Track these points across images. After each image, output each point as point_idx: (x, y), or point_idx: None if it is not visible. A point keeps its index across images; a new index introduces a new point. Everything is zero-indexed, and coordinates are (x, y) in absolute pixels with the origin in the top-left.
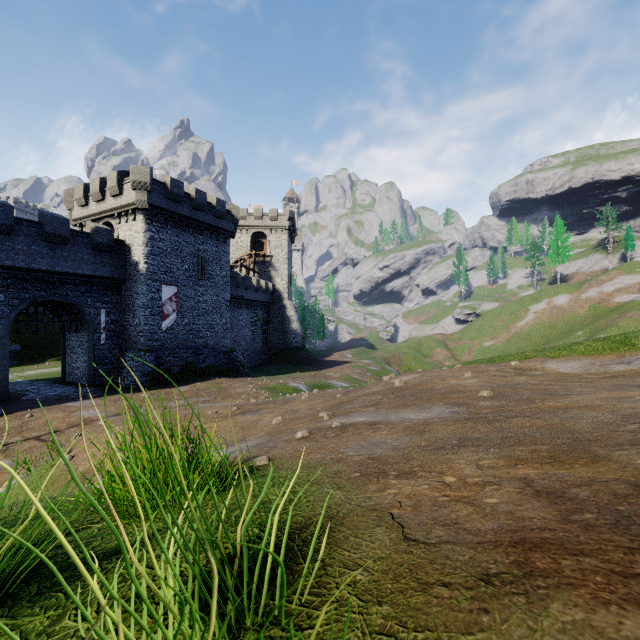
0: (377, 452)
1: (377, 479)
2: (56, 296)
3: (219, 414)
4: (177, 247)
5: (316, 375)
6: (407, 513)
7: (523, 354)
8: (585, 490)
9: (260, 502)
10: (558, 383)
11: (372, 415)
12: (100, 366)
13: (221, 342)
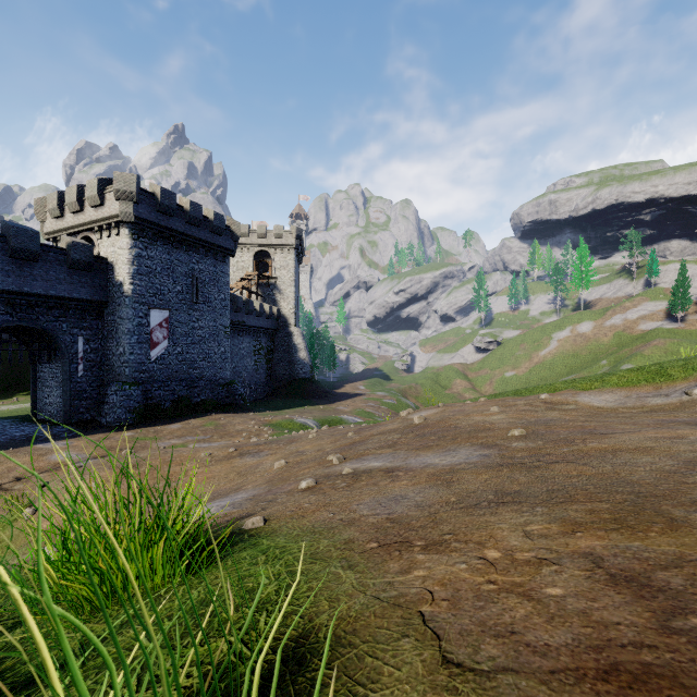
0: (397, 511)
1: (399, 553)
2: (24, 321)
3: (213, 457)
4: (168, 266)
5: (326, 409)
6: (443, 612)
7: (552, 386)
8: (676, 575)
9: (246, 589)
10: (595, 419)
11: (389, 459)
12: (77, 401)
13: (219, 373)
